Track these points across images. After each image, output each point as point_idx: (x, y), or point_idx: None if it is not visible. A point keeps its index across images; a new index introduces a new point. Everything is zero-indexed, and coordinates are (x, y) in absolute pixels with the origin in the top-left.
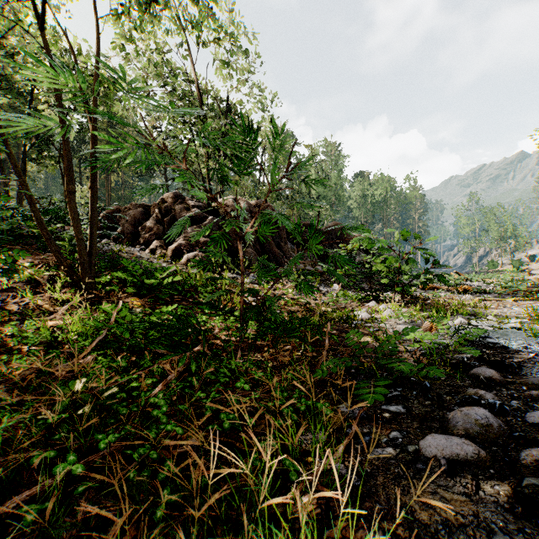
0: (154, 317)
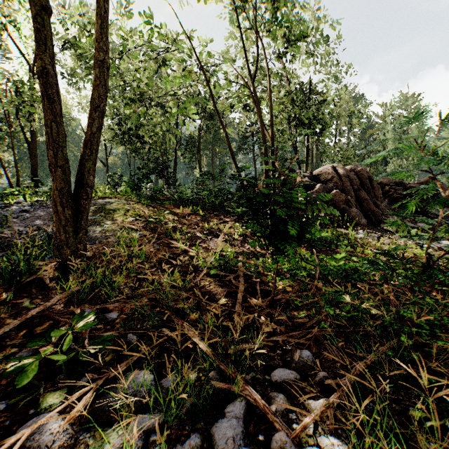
0: (331, 261)
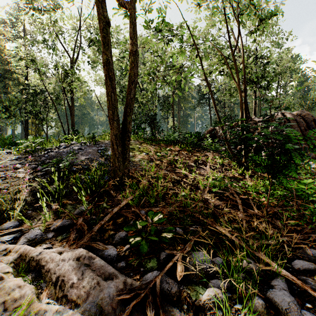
0: (300, 185)
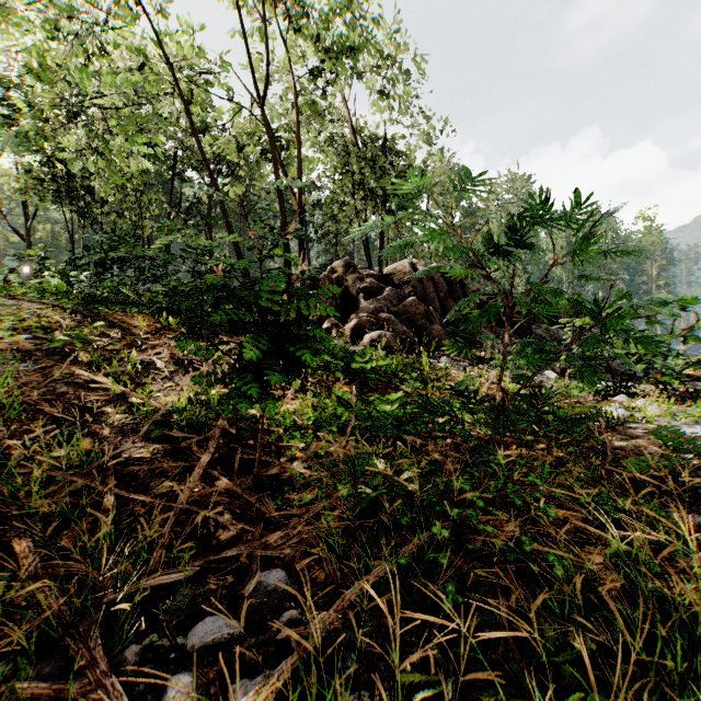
0: (382, 404)
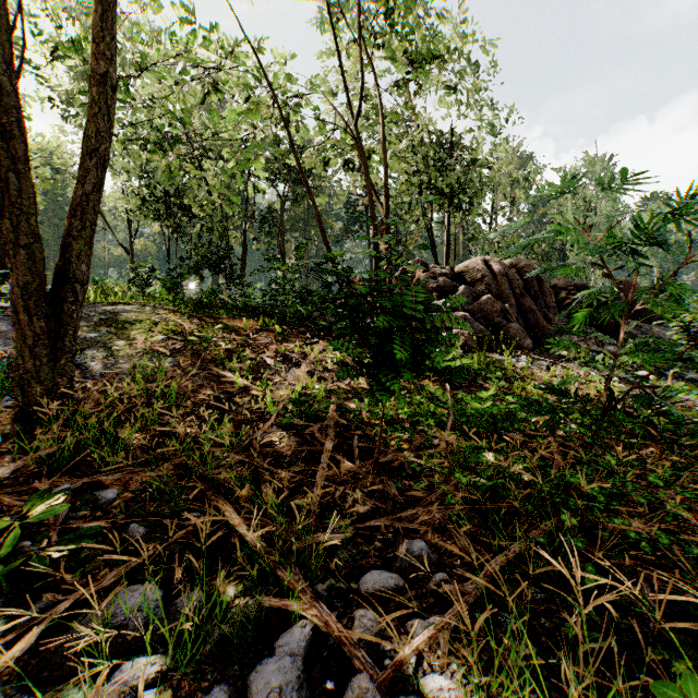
0: (474, 402)
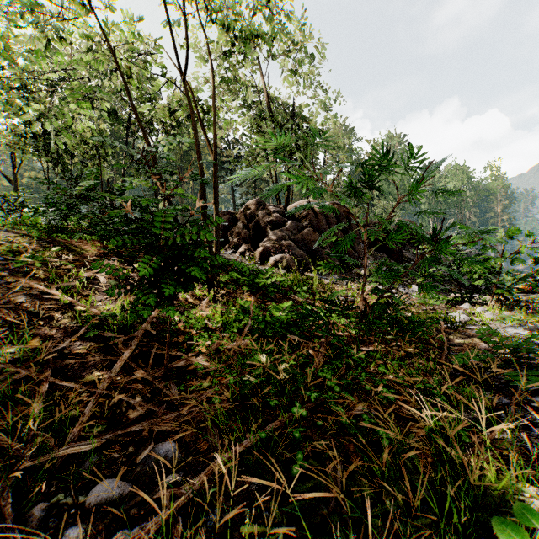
0: (275, 311)
